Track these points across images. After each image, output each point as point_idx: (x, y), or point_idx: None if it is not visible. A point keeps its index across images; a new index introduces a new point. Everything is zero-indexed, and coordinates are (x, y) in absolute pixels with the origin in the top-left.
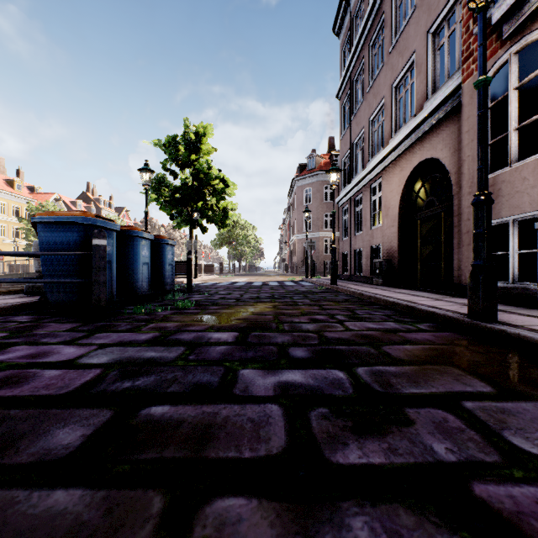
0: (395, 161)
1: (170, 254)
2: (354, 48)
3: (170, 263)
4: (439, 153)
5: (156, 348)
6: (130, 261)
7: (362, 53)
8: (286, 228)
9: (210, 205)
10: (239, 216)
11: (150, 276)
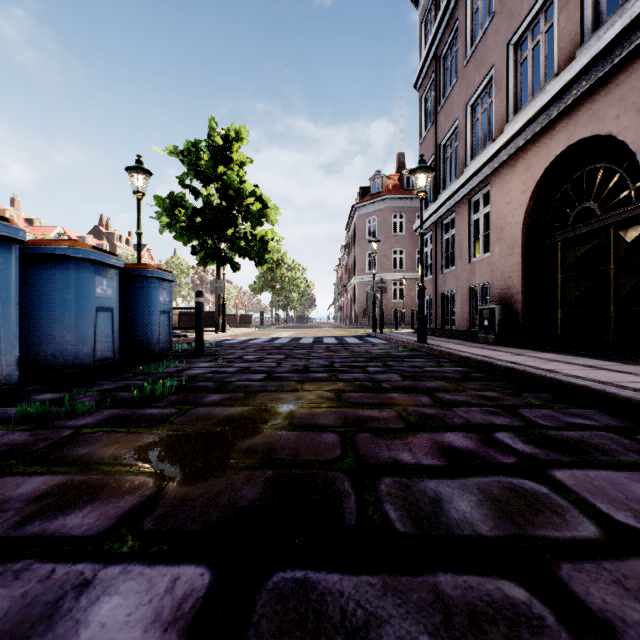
0: (516, 156)
1: (164, 295)
2: (443, 8)
3: (164, 310)
4: (610, 124)
5: None
6: (68, 305)
7: (456, 13)
8: (343, 269)
9: (243, 234)
10: (284, 253)
11: (116, 331)
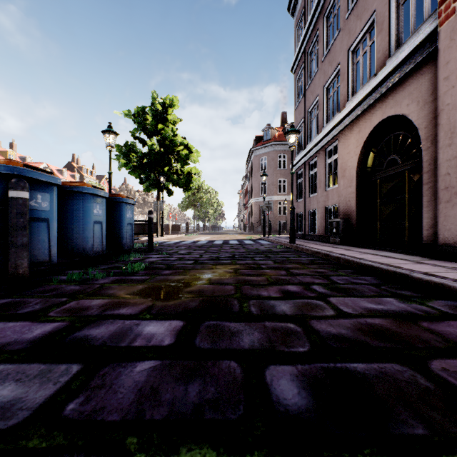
0: (352, 123)
1: (129, 213)
2: (309, 21)
3: (129, 222)
4: (404, 109)
5: (29, 368)
6: (79, 220)
7: (317, 25)
8: (244, 193)
9: (175, 170)
10: (203, 182)
11: (104, 235)
